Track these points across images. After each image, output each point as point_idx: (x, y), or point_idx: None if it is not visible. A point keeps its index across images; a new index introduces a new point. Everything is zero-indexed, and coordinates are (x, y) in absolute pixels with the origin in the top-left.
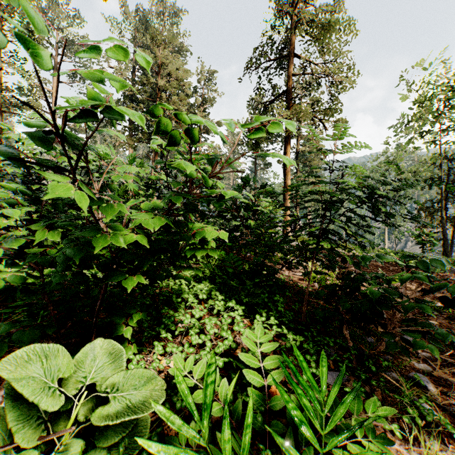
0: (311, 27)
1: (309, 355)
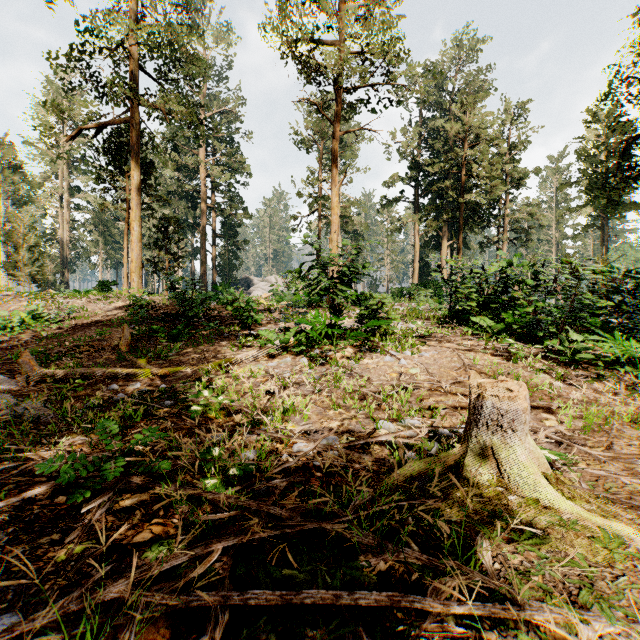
0: None
1: None
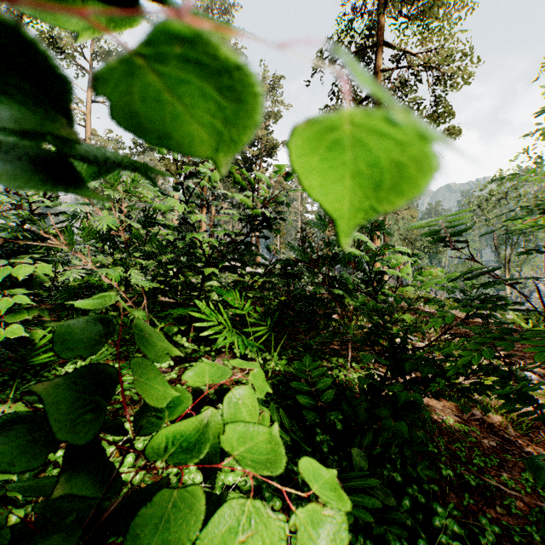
0: None
1: None
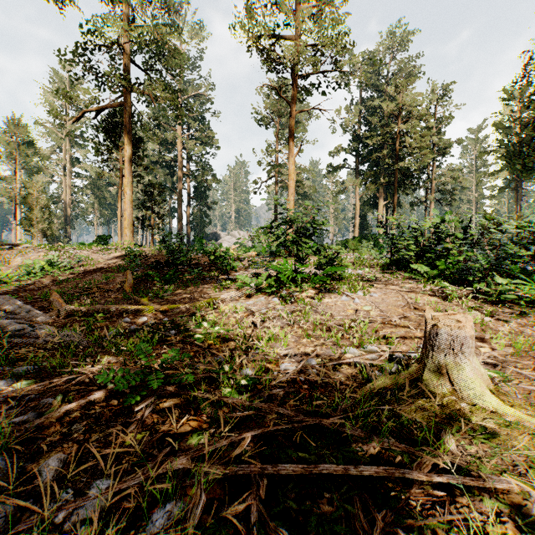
0: None
1: None
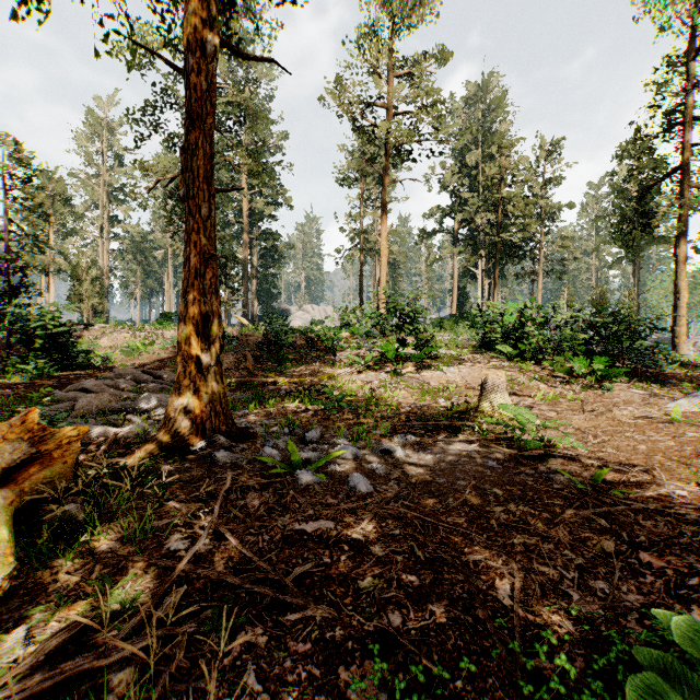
0: None
1: None
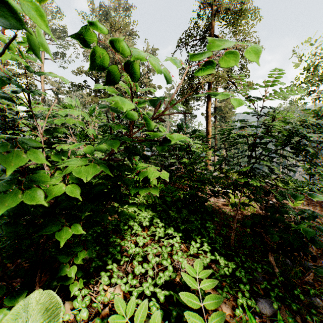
0: (227, 14)
1: (242, 285)
